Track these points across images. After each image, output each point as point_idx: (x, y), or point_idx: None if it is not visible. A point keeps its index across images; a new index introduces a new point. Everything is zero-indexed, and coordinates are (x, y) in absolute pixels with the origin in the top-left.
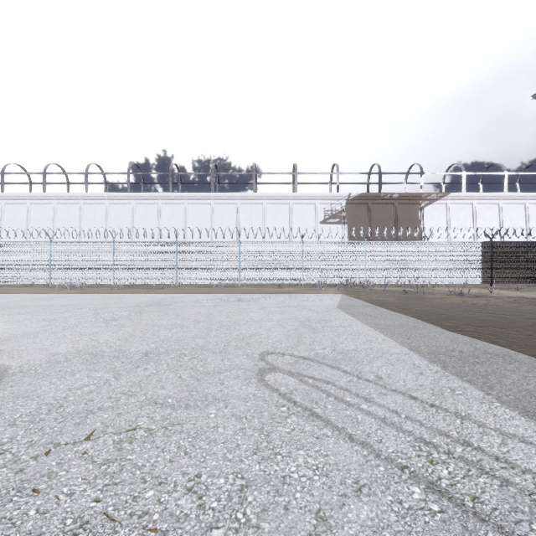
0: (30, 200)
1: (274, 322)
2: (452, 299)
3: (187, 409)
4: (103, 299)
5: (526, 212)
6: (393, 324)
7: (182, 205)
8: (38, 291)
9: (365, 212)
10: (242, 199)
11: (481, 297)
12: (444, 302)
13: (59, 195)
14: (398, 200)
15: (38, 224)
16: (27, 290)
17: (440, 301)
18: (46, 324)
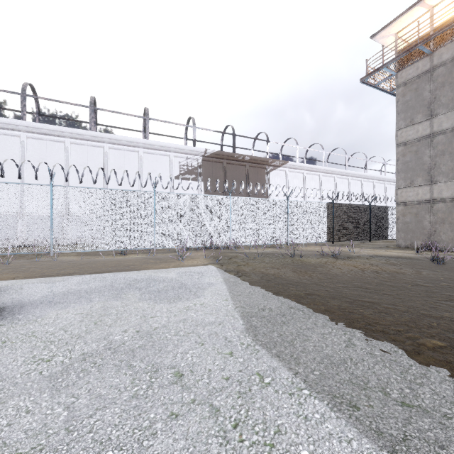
0: None
1: None
2: (340, 264)
3: None
4: None
5: (335, 183)
6: None
7: None
8: None
9: (221, 171)
10: (73, 137)
11: (354, 259)
12: (348, 272)
13: None
14: (249, 163)
15: None
16: None
17: (338, 269)
18: None
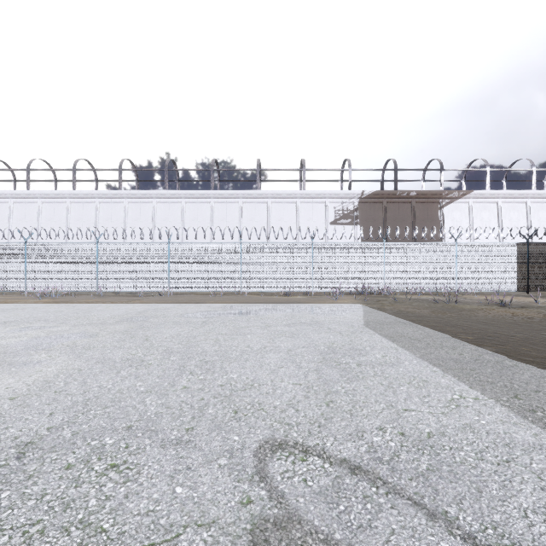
0: (12, 199)
1: (282, 353)
2: (496, 311)
3: None
4: (68, 312)
5: None
6: (463, 358)
7: (179, 204)
8: (2, 301)
9: (380, 211)
10: (245, 198)
11: (528, 308)
12: (491, 316)
13: (44, 193)
14: (416, 199)
15: (21, 224)
16: None
17: (485, 313)
18: None
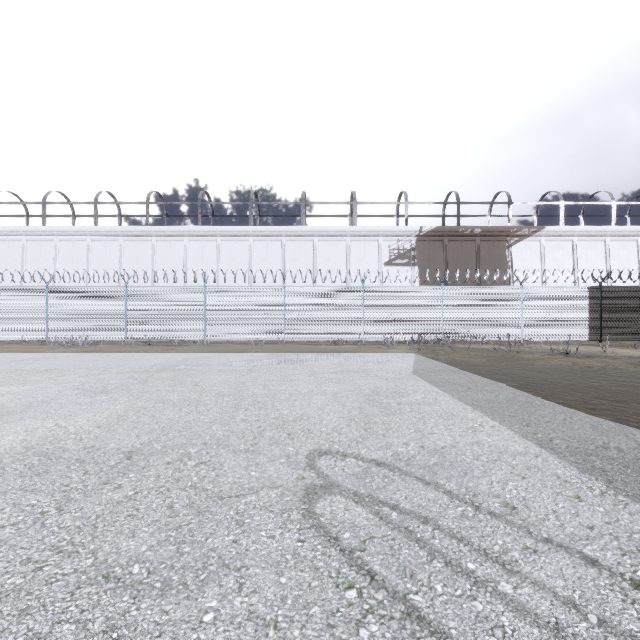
0: (26, 236)
1: (328, 395)
2: (558, 360)
3: (162, 595)
4: (104, 361)
5: (639, 251)
6: (497, 399)
7: (213, 242)
8: (26, 350)
9: (440, 251)
10: (288, 235)
11: (593, 358)
12: (549, 365)
13: (62, 230)
14: (480, 236)
15: (35, 265)
16: (14, 348)
17: (544, 362)
18: (6, 399)
